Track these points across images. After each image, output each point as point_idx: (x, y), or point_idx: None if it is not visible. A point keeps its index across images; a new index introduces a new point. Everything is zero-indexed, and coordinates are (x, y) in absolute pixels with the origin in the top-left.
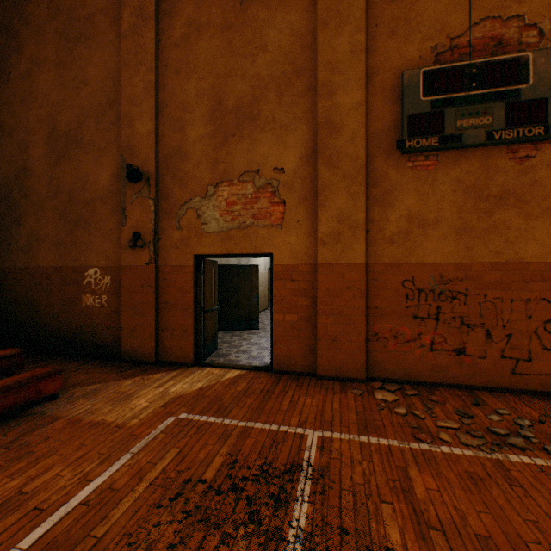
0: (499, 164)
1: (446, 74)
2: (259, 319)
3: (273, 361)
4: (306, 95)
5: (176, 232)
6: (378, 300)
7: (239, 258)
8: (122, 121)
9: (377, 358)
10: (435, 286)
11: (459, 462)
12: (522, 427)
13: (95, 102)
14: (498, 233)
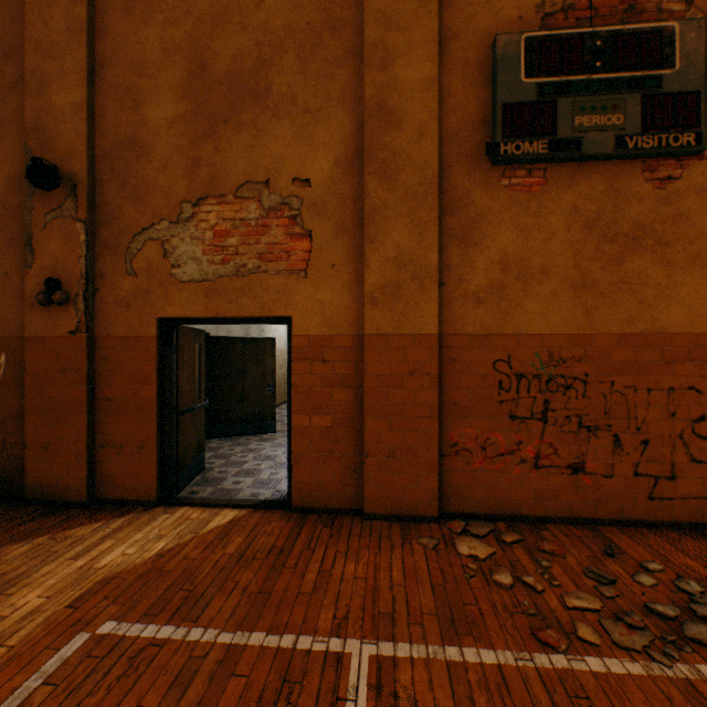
0: (632, 188)
1: (559, 45)
2: (277, 417)
3: (292, 492)
4: (345, 64)
5: (125, 279)
6: (457, 392)
7: (248, 328)
8: (26, 84)
9: (456, 482)
10: (541, 369)
11: (628, 697)
12: (693, 597)
13: None
14: (631, 290)
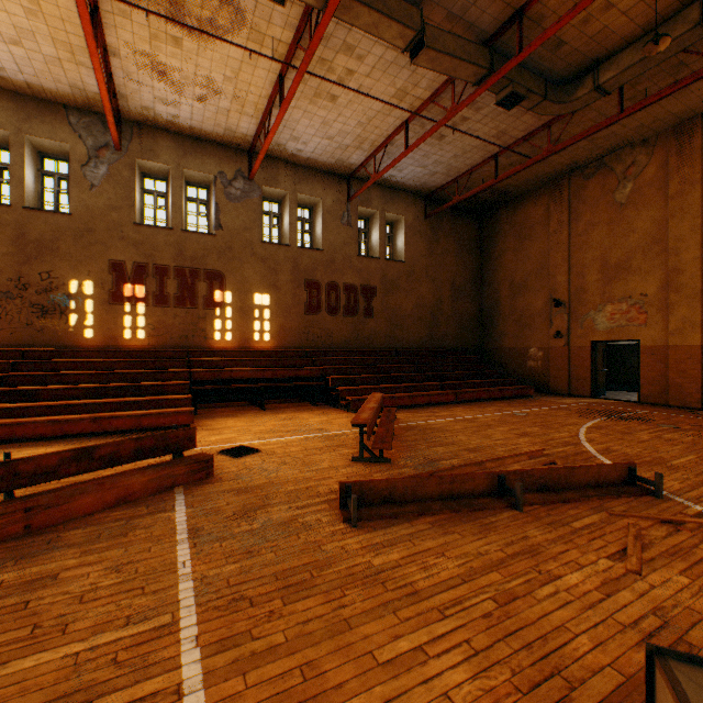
0: None
1: None
2: None
3: (639, 397)
4: (660, 254)
5: (579, 329)
6: None
7: None
8: (549, 277)
9: None
10: None
11: None
12: None
13: (534, 267)
14: None
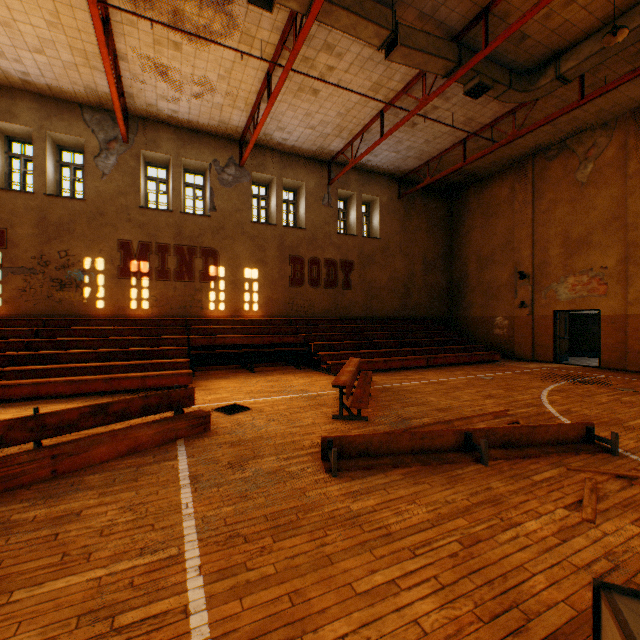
0: None
1: None
2: None
3: (599, 362)
4: (619, 230)
5: (542, 300)
6: None
7: None
8: (514, 251)
9: None
10: None
11: None
12: None
13: (500, 242)
14: None
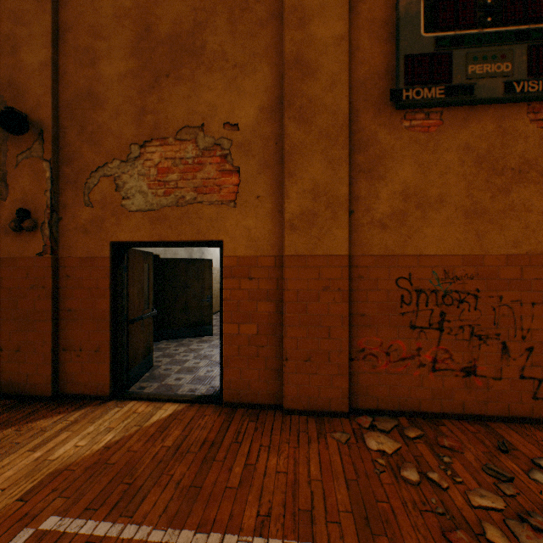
0: (518, 127)
1: (454, 3)
2: (215, 322)
3: (223, 389)
4: (268, 25)
5: (84, 209)
6: (365, 305)
7: (191, 251)
8: (2, 46)
9: (364, 382)
10: (438, 285)
11: None
12: None
13: None
14: (517, 217)
